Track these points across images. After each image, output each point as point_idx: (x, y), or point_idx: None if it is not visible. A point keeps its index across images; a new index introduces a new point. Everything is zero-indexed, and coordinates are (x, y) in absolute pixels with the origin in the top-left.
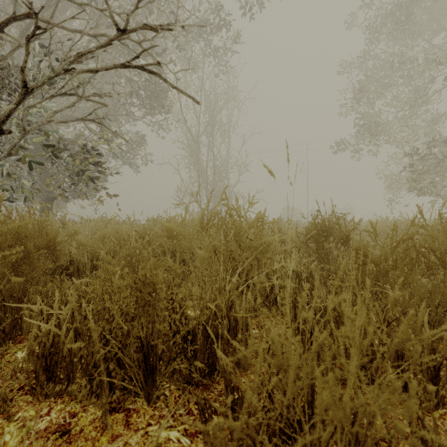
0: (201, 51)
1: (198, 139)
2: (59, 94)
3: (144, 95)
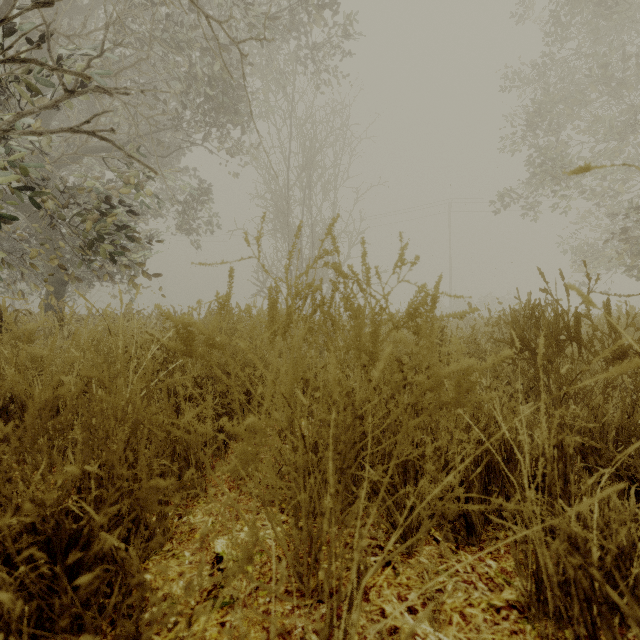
0: (292, 57)
1: (288, 192)
2: (1, 61)
3: (204, 122)
